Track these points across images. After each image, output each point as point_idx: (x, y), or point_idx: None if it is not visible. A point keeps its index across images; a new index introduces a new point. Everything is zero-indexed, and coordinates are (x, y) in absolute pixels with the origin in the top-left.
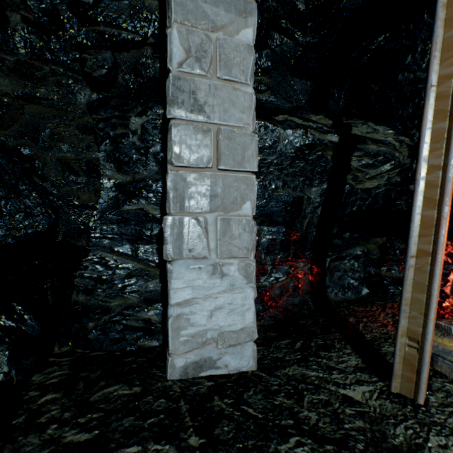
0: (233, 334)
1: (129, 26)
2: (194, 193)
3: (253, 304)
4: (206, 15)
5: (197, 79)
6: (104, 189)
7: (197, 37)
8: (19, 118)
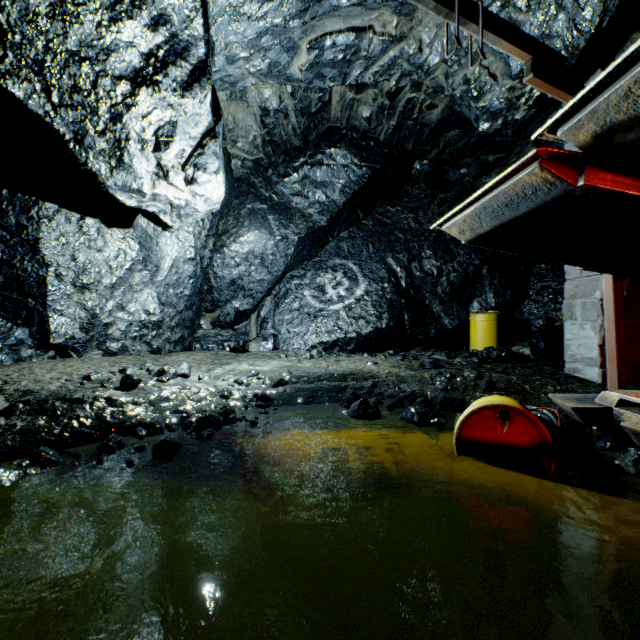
0: (587, 360)
1: None
2: (572, 290)
3: (595, 346)
4: None
5: None
6: None
7: None
8: None
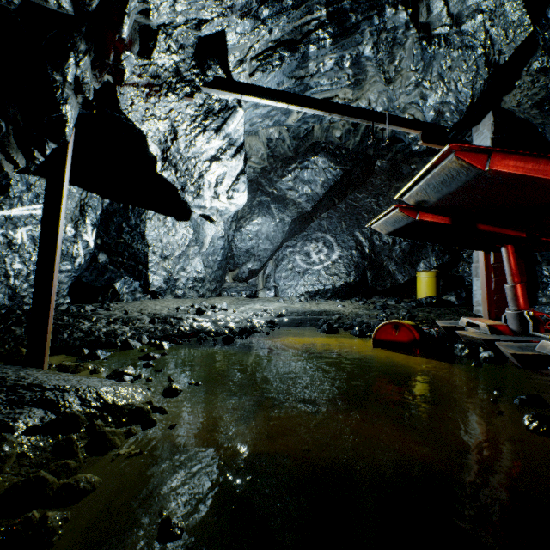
0: None
1: None
2: (477, 257)
3: None
4: None
5: None
6: None
7: None
8: None
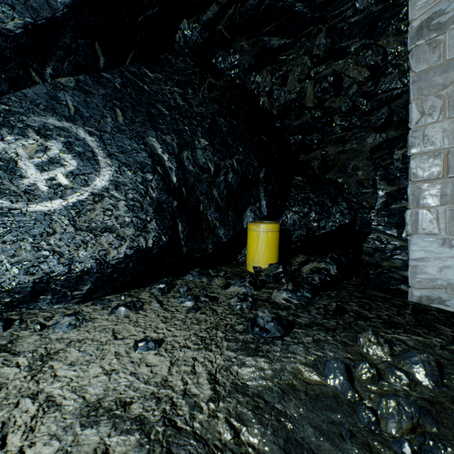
0: None
1: (398, 85)
2: (426, 195)
3: None
4: (436, 84)
5: (429, 126)
6: (379, 197)
7: (429, 101)
8: (337, 164)
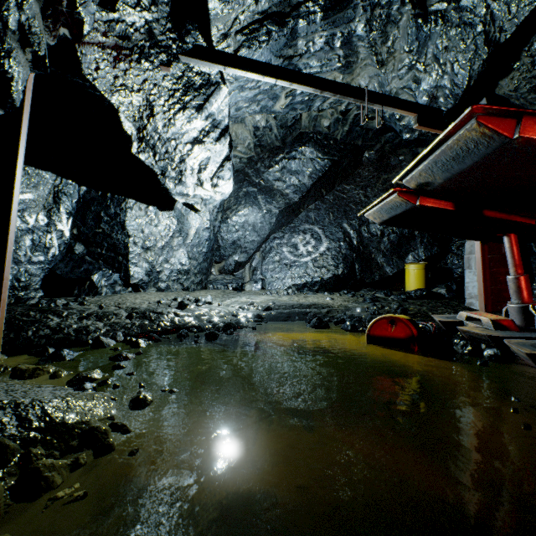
0: (477, 296)
1: None
2: (469, 248)
3: None
4: None
5: None
6: None
7: None
8: None
